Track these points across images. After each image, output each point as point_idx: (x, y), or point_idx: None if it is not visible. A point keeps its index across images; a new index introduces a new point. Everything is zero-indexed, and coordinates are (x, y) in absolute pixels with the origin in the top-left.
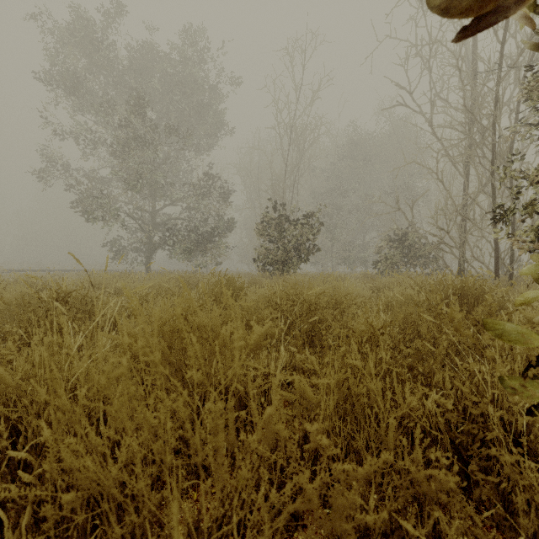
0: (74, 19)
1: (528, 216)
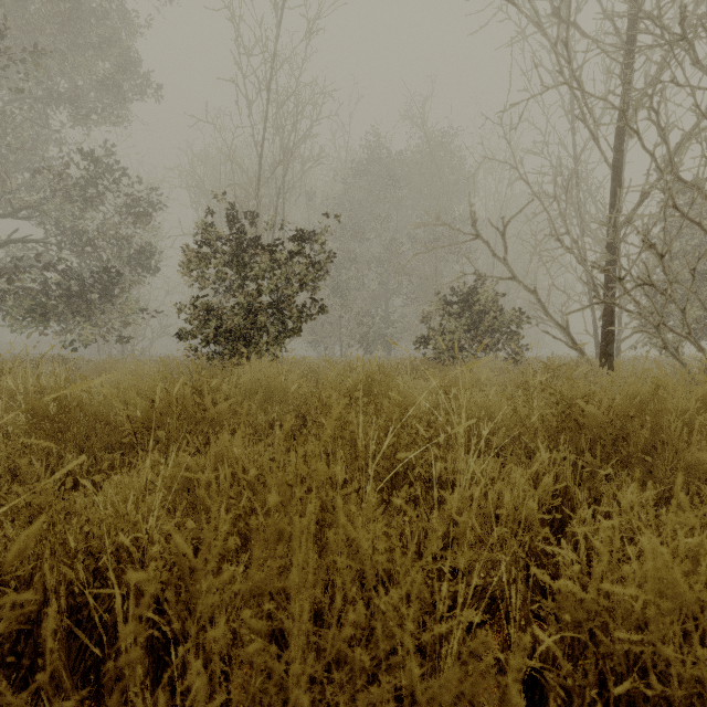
0: None
1: None
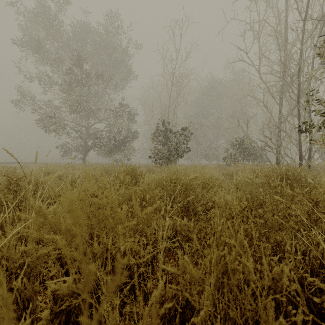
0: (37, 6)
1: (324, 127)
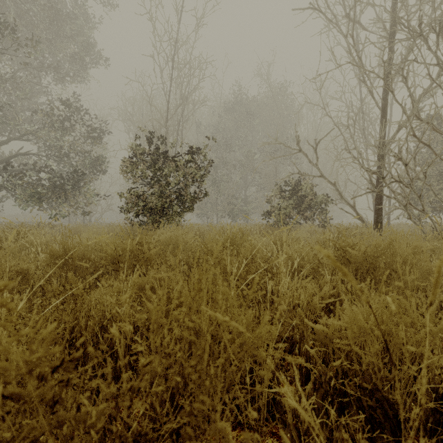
0: None
1: None
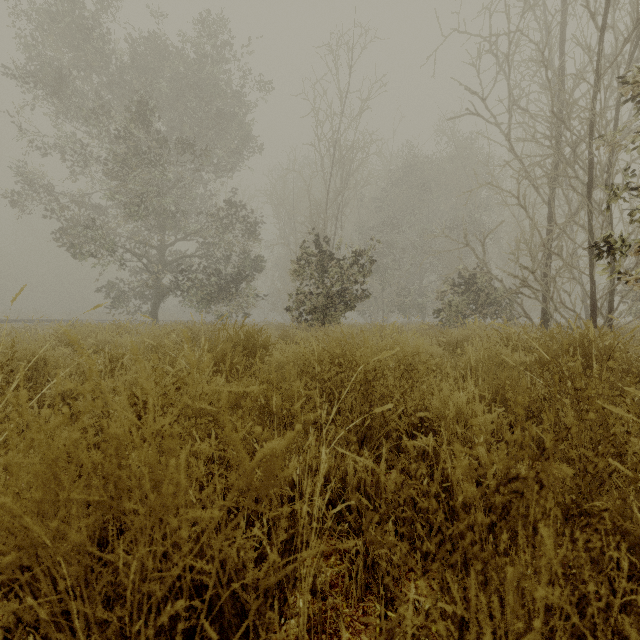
0: None
1: None
